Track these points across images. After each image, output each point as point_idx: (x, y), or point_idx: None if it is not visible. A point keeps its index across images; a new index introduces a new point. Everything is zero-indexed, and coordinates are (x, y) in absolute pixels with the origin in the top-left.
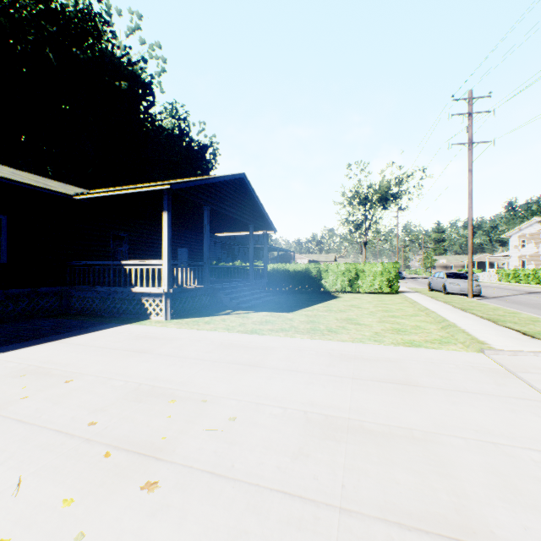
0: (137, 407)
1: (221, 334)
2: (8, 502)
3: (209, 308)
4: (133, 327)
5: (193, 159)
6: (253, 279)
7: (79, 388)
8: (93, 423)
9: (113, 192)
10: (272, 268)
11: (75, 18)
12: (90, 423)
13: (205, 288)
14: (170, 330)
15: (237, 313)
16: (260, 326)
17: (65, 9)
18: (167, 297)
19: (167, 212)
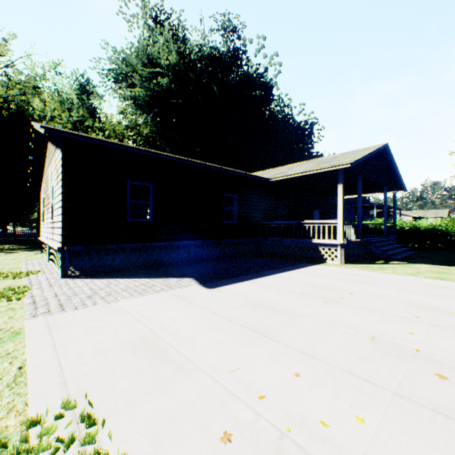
0: (432, 313)
1: (411, 277)
2: (437, 341)
3: (361, 258)
4: (325, 267)
5: (301, 136)
6: (386, 235)
7: (366, 298)
8: (416, 317)
9: (300, 174)
10: (396, 225)
11: (227, 58)
12: (415, 316)
13: (359, 241)
14: (358, 271)
15: (394, 263)
16: (441, 275)
17: (222, 55)
18: (341, 247)
19: (341, 184)
